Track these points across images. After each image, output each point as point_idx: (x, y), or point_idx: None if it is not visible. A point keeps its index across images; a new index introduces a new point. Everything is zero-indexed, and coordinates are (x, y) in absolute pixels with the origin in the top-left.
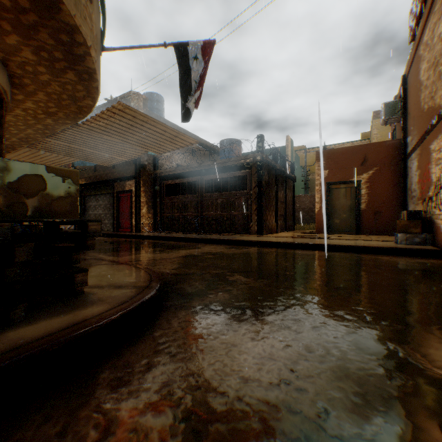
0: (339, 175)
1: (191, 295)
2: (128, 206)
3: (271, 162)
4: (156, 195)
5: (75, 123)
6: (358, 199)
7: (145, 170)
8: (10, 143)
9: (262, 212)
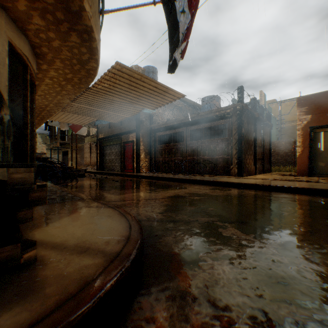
0: (323, 118)
1: (178, 261)
2: (131, 153)
3: (250, 111)
4: (151, 144)
5: (87, 86)
6: None
7: (143, 125)
8: (50, 109)
9: (242, 156)
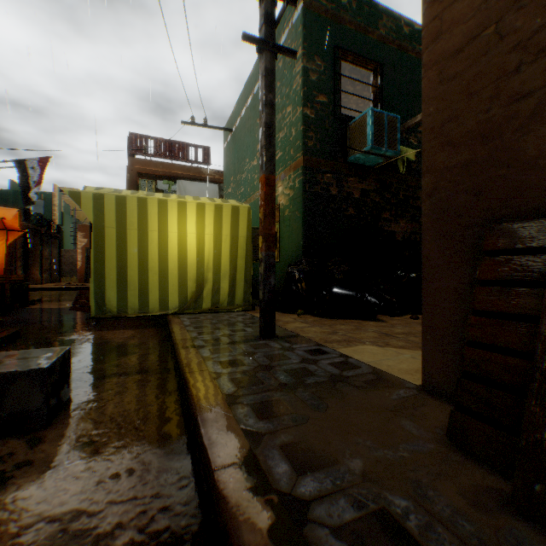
0: None
1: None
2: None
3: (38, 228)
4: None
5: None
6: None
7: None
8: None
9: (30, 268)
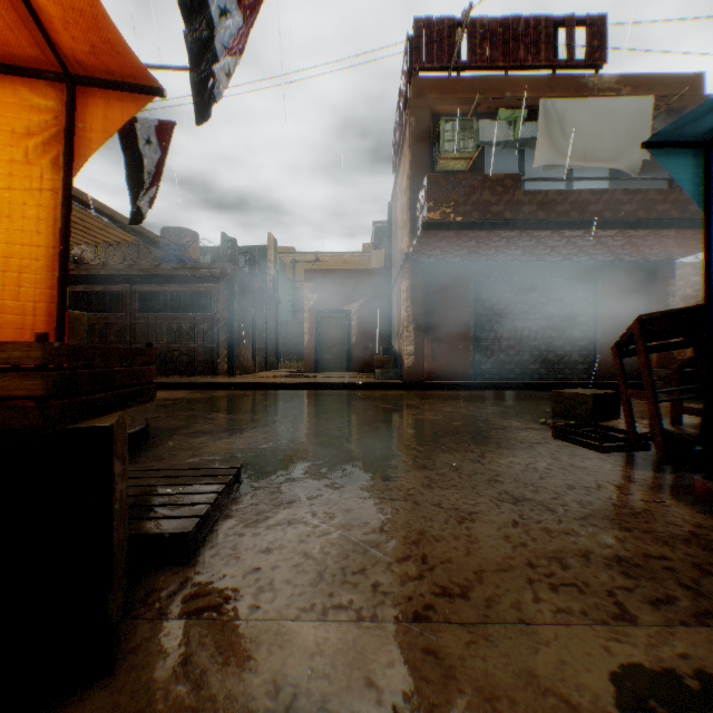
0: (330, 301)
1: (175, 428)
2: None
3: (247, 277)
4: None
5: None
6: (349, 332)
7: None
8: None
9: (234, 344)
